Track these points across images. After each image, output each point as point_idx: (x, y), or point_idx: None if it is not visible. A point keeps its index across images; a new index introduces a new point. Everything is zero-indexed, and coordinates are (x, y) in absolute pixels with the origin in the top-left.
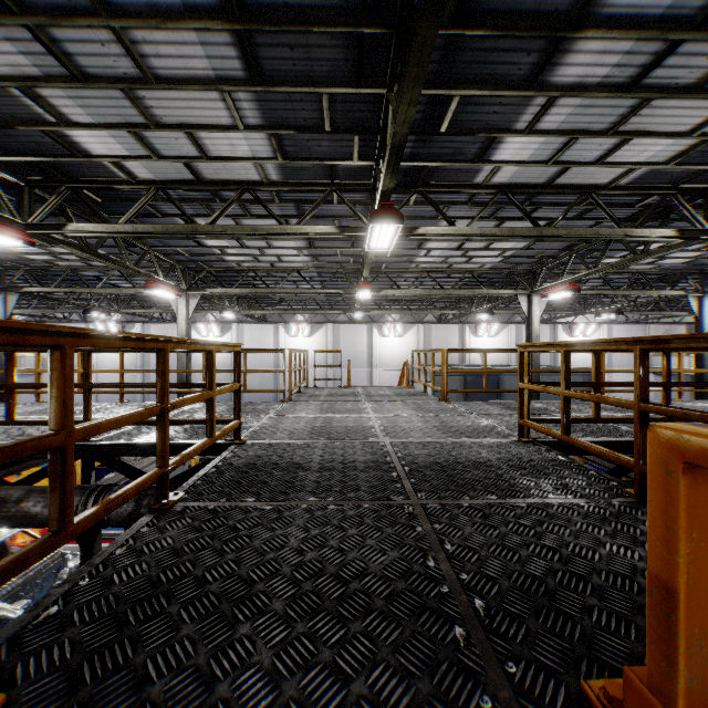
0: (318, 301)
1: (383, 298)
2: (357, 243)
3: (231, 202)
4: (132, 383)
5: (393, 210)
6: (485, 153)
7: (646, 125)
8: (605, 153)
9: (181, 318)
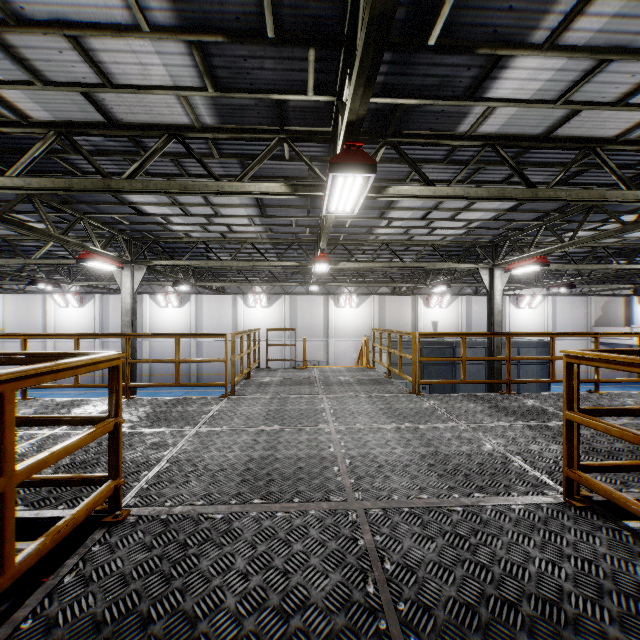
0: (275, 273)
1: (339, 270)
2: (314, 212)
3: (154, 152)
4: None
5: (362, 154)
6: (481, 84)
7: None
8: (633, 88)
9: (126, 291)
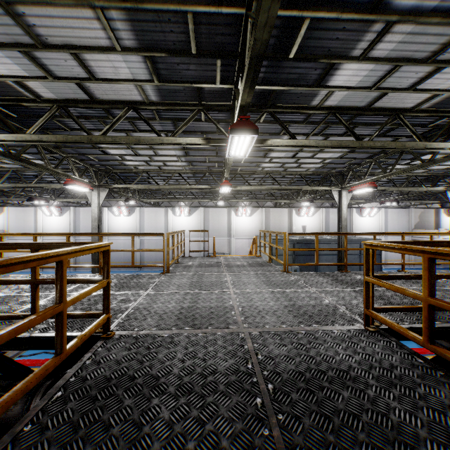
0: (194, 193)
1: (238, 191)
2: (220, 153)
3: (119, 118)
4: (4, 280)
5: (249, 123)
6: (323, 78)
7: None
8: (418, 80)
9: (94, 205)
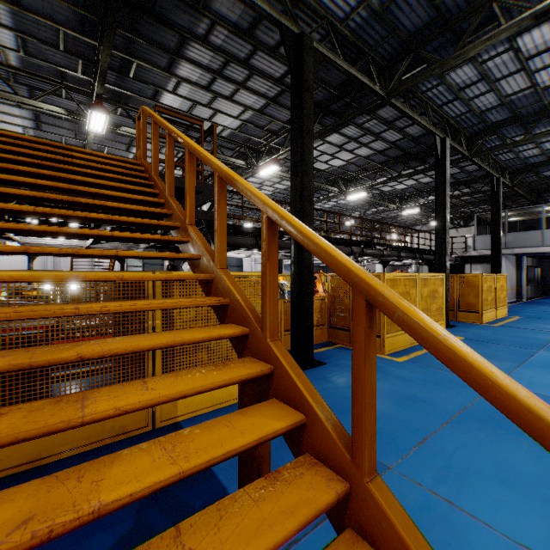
0: None
1: None
2: (80, 136)
3: None
4: None
5: (103, 107)
6: (155, 96)
7: (221, 108)
8: (211, 116)
9: None
